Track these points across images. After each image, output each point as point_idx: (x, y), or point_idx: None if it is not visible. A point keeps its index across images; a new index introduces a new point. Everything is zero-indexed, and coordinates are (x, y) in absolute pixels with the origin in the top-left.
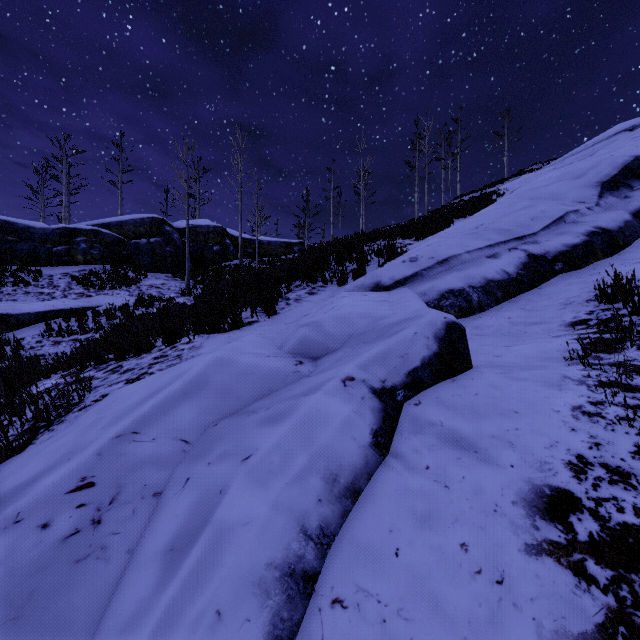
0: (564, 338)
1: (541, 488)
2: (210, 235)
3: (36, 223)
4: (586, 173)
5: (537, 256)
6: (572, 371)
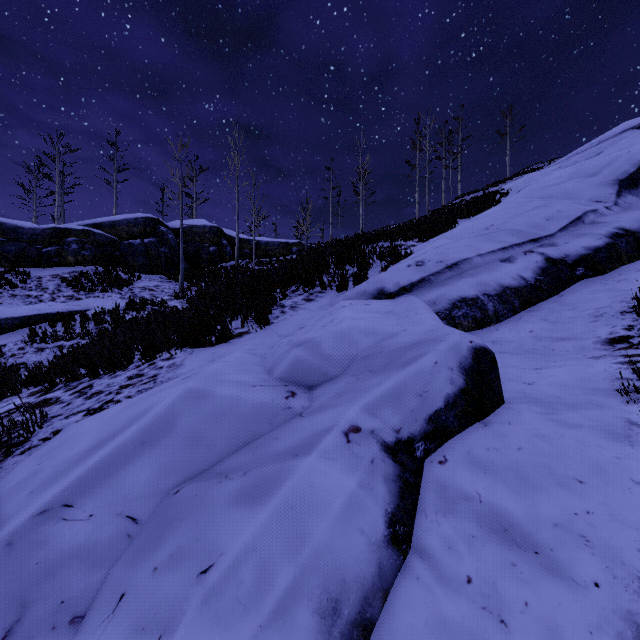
0: (606, 361)
1: None
2: (206, 235)
3: (25, 223)
4: (601, 170)
5: (556, 260)
6: (637, 413)
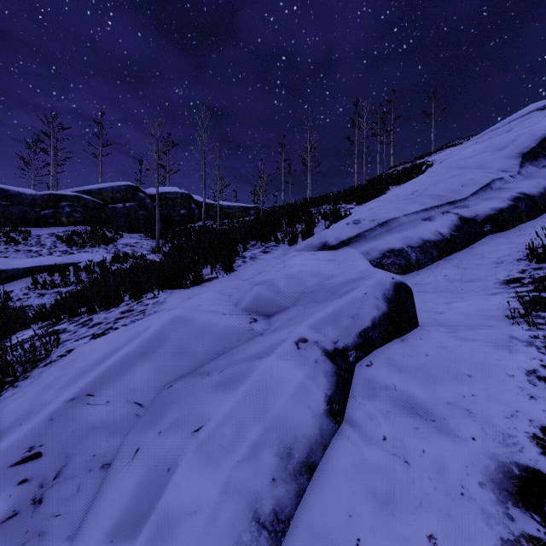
0: (501, 296)
1: (508, 467)
2: (178, 200)
3: (26, 190)
4: (508, 145)
5: (468, 219)
6: (518, 331)
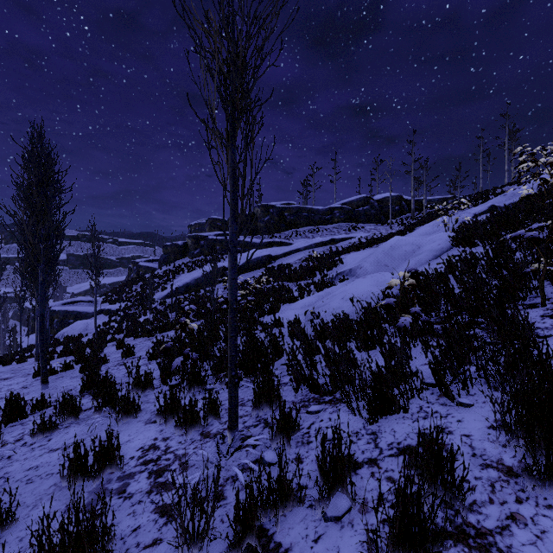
0: None
1: None
2: (393, 201)
3: (319, 207)
4: None
5: None
6: None
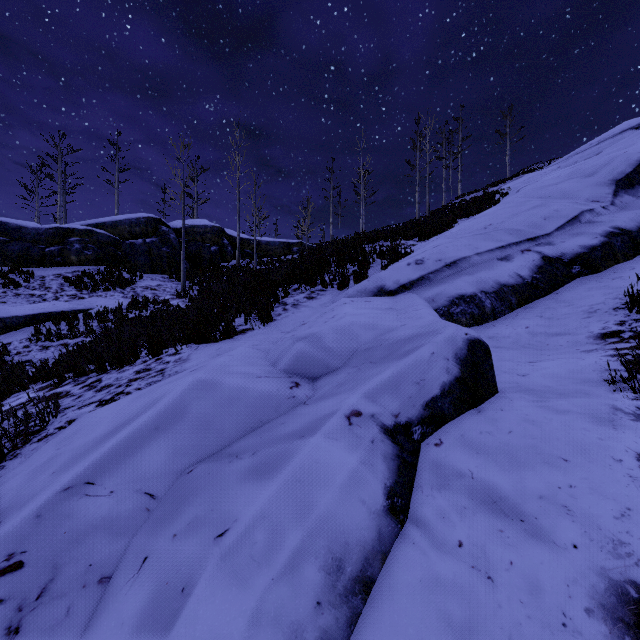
0: (597, 354)
1: (623, 587)
2: (207, 235)
3: (28, 223)
4: (599, 171)
5: (552, 258)
6: (622, 400)
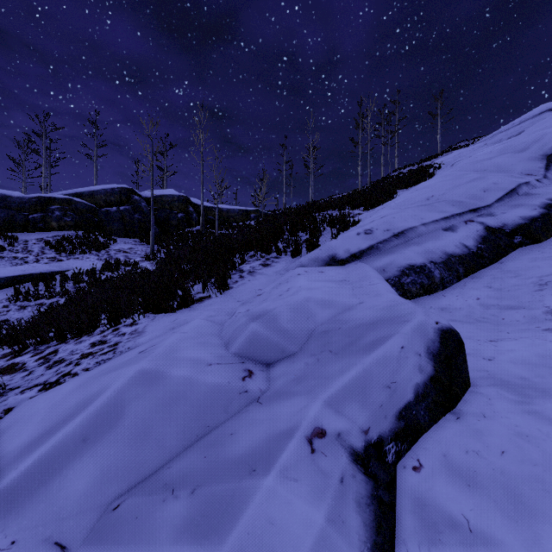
0: None
1: None
2: (175, 203)
3: (13, 192)
4: (530, 146)
5: (495, 229)
6: None
